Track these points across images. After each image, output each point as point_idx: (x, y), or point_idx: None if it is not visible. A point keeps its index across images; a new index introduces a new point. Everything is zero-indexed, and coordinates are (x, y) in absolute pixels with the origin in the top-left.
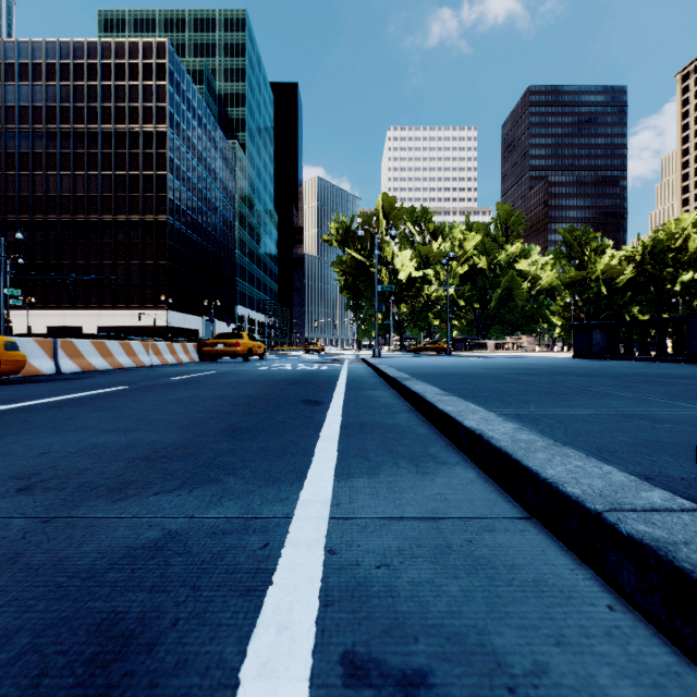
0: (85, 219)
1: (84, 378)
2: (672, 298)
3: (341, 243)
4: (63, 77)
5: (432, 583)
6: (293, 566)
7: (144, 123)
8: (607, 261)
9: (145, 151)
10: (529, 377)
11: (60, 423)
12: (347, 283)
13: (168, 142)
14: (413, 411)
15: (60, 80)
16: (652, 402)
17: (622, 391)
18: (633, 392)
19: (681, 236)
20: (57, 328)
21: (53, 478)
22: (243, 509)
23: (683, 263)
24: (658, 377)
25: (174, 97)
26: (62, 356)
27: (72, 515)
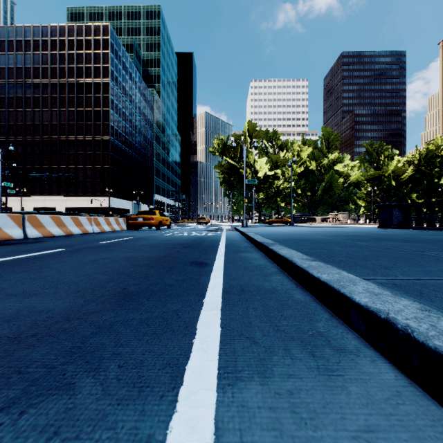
0: (58, 139)
1: (40, 242)
2: (438, 188)
3: (221, 153)
4: (44, 49)
5: None
6: None
7: (95, 77)
8: (395, 164)
9: (95, 95)
10: (363, 242)
11: None
12: (225, 179)
13: (110, 89)
14: (283, 273)
15: (42, 50)
16: None
17: None
18: None
19: None
20: (40, 208)
21: None
22: None
23: None
24: None
25: (114, 60)
26: (28, 226)
27: None
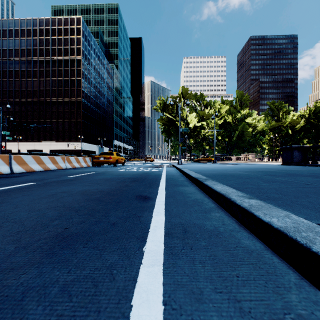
0: (44, 100)
1: (21, 176)
2: None
3: (162, 110)
4: (34, 35)
5: None
6: None
7: (70, 55)
8: (291, 118)
9: (71, 68)
10: (281, 178)
11: None
12: (165, 129)
13: (81, 64)
14: (220, 209)
15: (33, 36)
16: None
17: None
18: None
19: None
20: (31, 150)
21: None
22: None
23: None
24: None
25: (84, 43)
26: (14, 164)
27: None
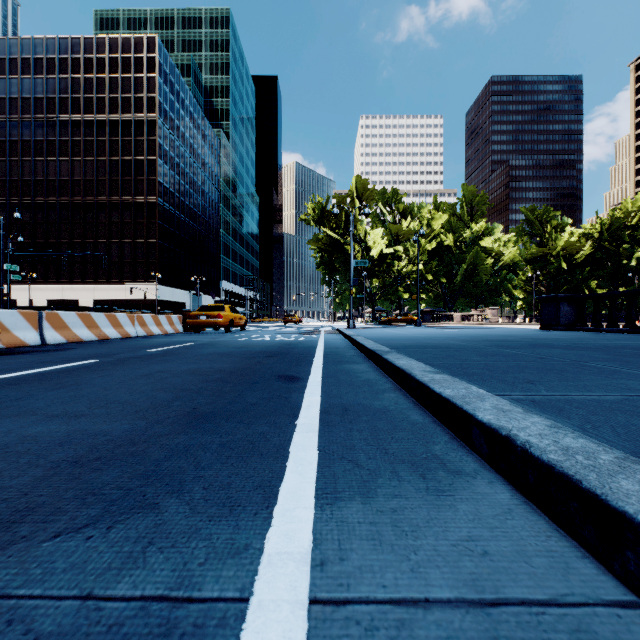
0: (82, 201)
1: (65, 349)
2: (628, 273)
3: (317, 222)
4: (62, 71)
5: None
6: None
7: (135, 112)
8: (566, 238)
9: (136, 138)
10: (512, 350)
11: (5, 404)
12: (323, 259)
13: (157, 129)
14: (399, 389)
15: (59, 73)
16: None
17: (626, 367)
18: (639, 369)
19: (637, 215)
20: (56, 301)
21: None
22: (174, 574)
23: (639, 239)
24: None
25: (163, 88)
26: (47, 328)
27: None
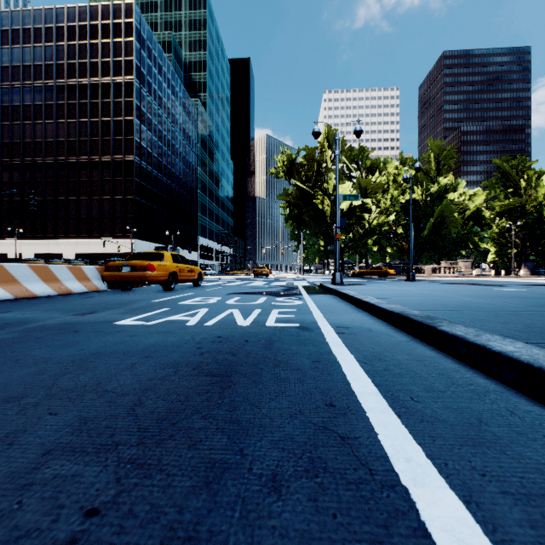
0: (65, 161)
1: None
2: None
3: (287, 174)
4: (48, 39)
5: None
6: None
7: (114, 75)
8: None
9: (115, 100)
10: None
11: None
12: (293, 213)
13: (134, 91)
14: None
15: (45, 41)
16: None
17: None
18: None
19: None
20: (42, 255)
21: None
22: None
23: None
24: None
25: (141, 52)
26: None
27: None
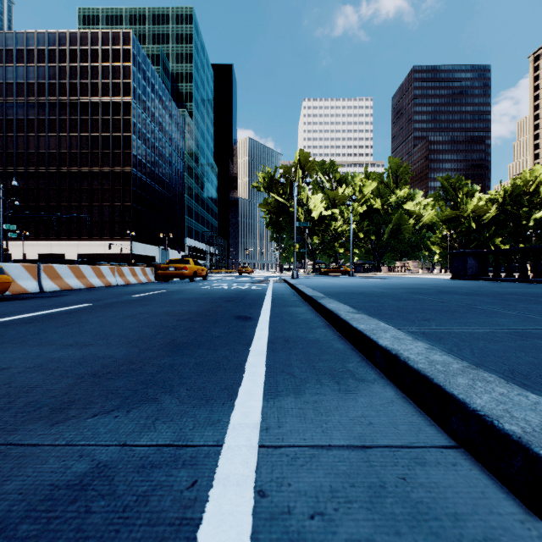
0: (67, 170)
1: (61, 296)
2: (527, 232)
3: (267, 188)
4: (51, 60)
5: (373, 541)
6: (220, 516)
7: (113, 95)
8: (475, 203)
9: (114, 118)
10: (422, 296)
11: (28, 337)
12: (272, 220)
13: (132, 110)
14: (328, 326)
15: (48, 62)
16: (535, 320)
17: (504, 309)
18: (514, 310)
19: (534, 183)
20: (46, 255)
21: (4, 396)
22: (175, 434)
23: (536, 203)
24: (527, 296)
25: (137, 75)
26: (44, 278)
27: (7, 442)
